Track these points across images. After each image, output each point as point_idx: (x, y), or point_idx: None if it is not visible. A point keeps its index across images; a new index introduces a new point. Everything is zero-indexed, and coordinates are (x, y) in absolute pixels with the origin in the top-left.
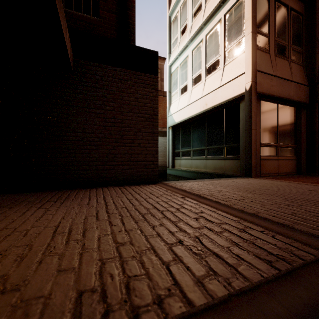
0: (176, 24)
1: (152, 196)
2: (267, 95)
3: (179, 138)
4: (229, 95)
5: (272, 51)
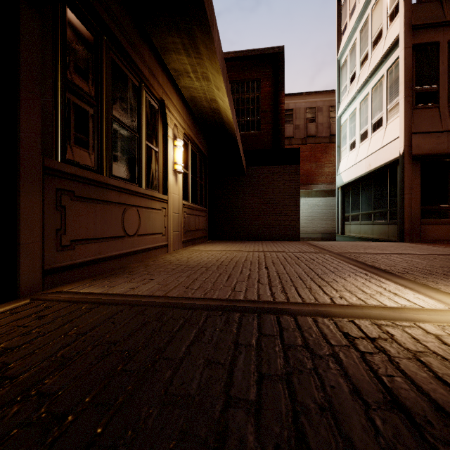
0: (345, 70)
1: (286, 244)
2: (431, 155)
3: (348, 200)
4: (387, 158)
5: (443, 102)
